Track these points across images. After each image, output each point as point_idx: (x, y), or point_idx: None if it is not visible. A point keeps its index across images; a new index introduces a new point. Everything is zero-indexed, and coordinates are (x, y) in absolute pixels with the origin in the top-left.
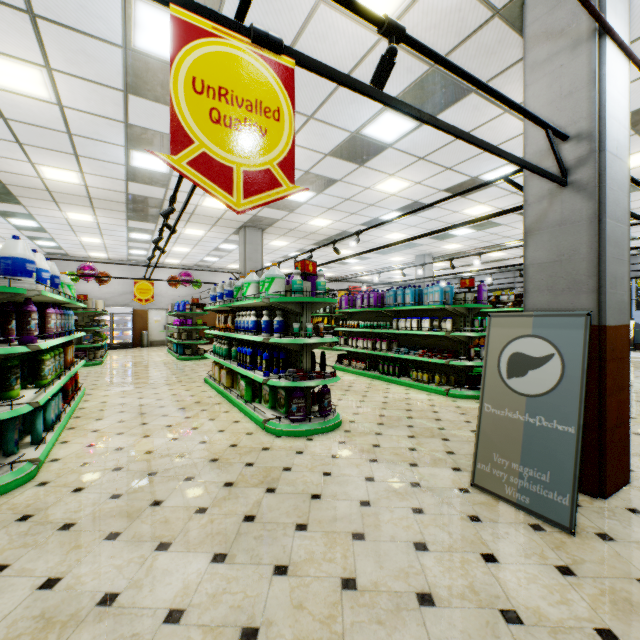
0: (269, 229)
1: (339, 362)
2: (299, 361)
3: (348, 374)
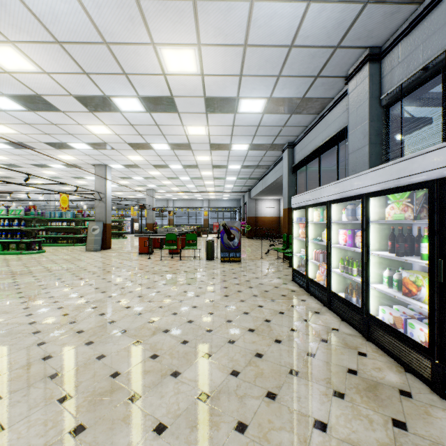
0: None
1: None
2: (31, 235)
3: None
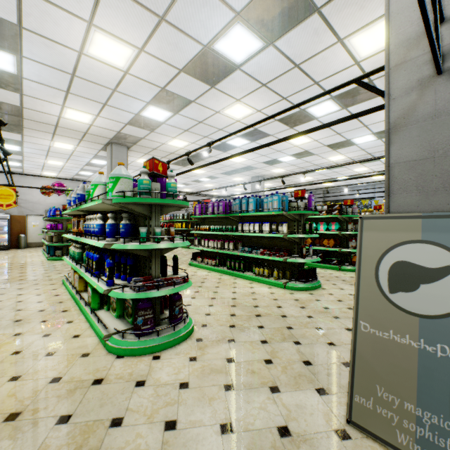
0: (134, 147)
1: (194, 259)
2: (148, 267)
3: (201, 270)
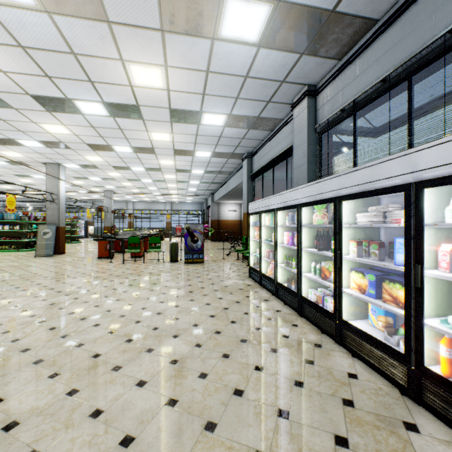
0: None
1: None
2: None
3: None
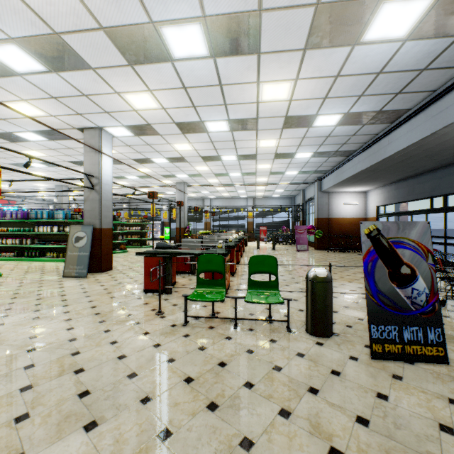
0: None
1: None
2: None
3: None
